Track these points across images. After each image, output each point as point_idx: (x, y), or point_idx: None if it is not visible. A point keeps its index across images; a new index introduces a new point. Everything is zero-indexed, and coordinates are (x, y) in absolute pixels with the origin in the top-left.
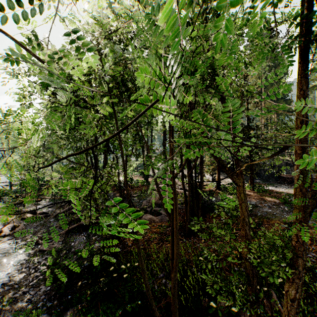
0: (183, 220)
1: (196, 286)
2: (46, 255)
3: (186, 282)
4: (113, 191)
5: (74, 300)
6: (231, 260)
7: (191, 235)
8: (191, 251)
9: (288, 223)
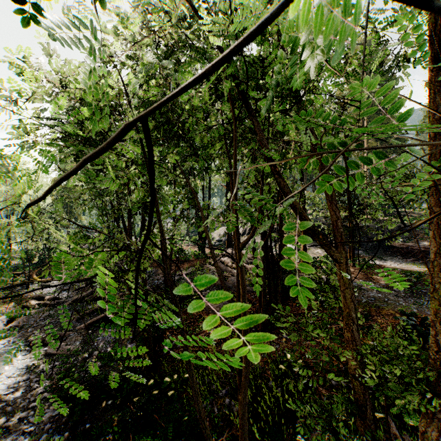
0: (255, 309)
1: (276, 409)
2: (55, 361)
3: (260, 402)
4: (154, 268)
5: (93, 431)
6: (332, 378)
7: (266, 331)
8: (267, 356)
9: (408, 314)
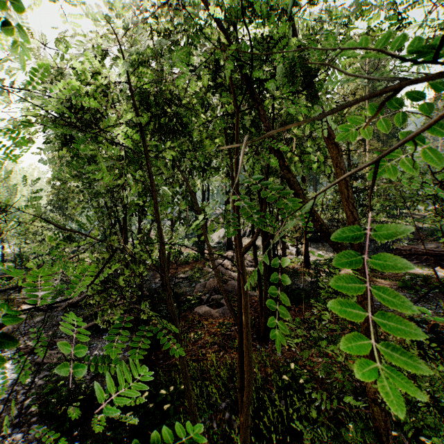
0: (256, 315)
1: (280, 425)
2: (45, 371)
3: (262, 417)
4: (152, 270)
5: None
6: (346, 400)
7: (268, 337)
8: (269, 365)
9: (417, 320)
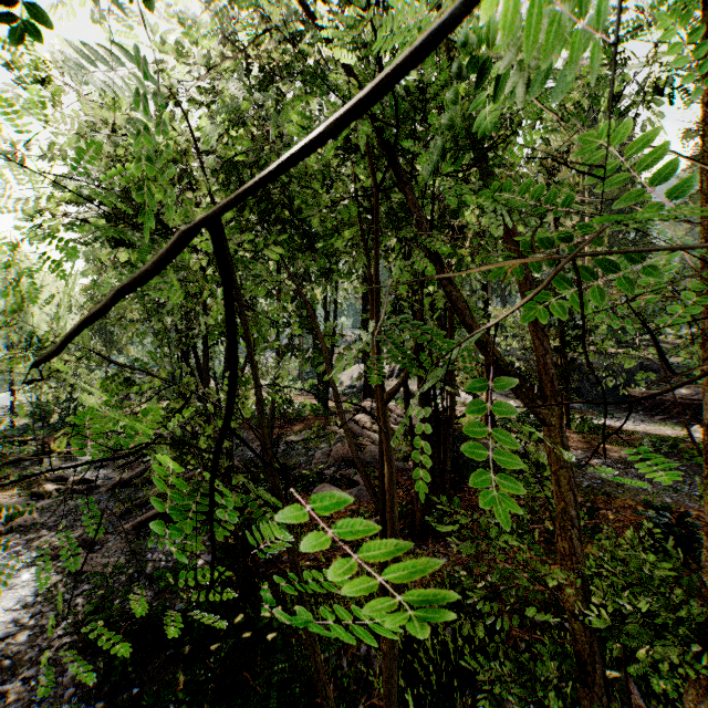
0: (409, 499)
1: (443, 663)
2: (84, 583)
3: (418, 651)
4: (246, 430)
5: (144, 700)
6: (537, 616)
7: (428, 534)
8: (428, 575)
9: (658, 507)
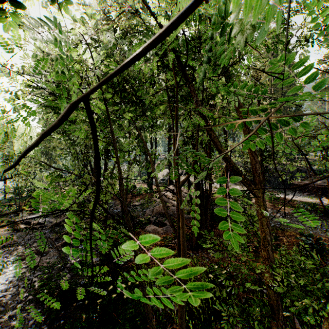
0: (190, 231)
1: (206, 308)
2: (38, 271)
3: None
4: (114, 200)
5: (66, 326)
6: (251, 287)
7: (199, 248)
8: None
9: (306, 235)
